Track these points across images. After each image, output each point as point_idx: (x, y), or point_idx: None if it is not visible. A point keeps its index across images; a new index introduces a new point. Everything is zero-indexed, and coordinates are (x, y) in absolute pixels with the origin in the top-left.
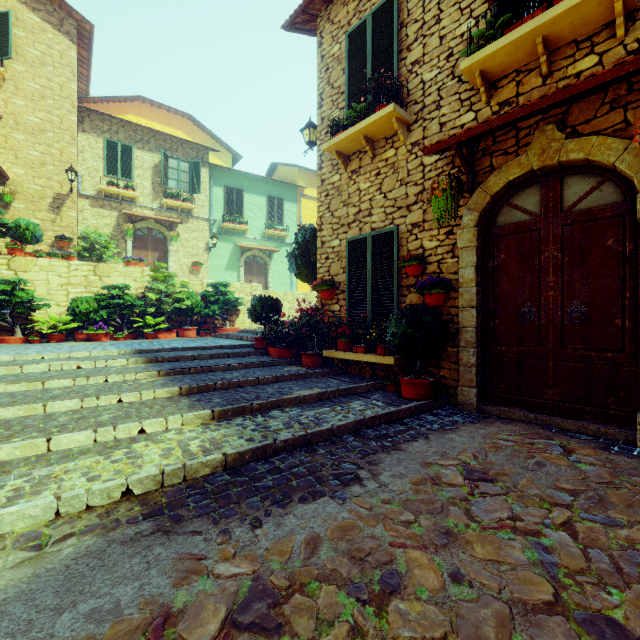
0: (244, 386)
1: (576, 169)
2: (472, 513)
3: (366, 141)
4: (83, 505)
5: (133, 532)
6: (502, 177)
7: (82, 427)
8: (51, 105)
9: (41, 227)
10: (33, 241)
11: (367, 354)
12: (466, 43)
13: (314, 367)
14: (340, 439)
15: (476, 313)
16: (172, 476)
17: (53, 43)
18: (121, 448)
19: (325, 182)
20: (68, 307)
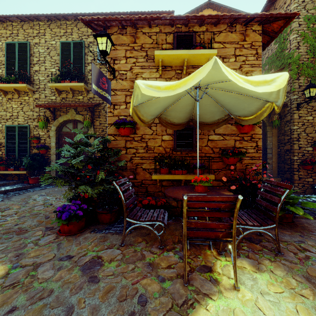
0: None
1: (80, 121)
2: (35, 200)
3: (15, 90)
4: None
5: None
6: (62, 119)
7: None
8: None
9: None
10: None
11: (15, 171)
12: (53, 75)
13: None
14: None
15: (56, 156)
16: None
17: None
18: None
19: None
20: None
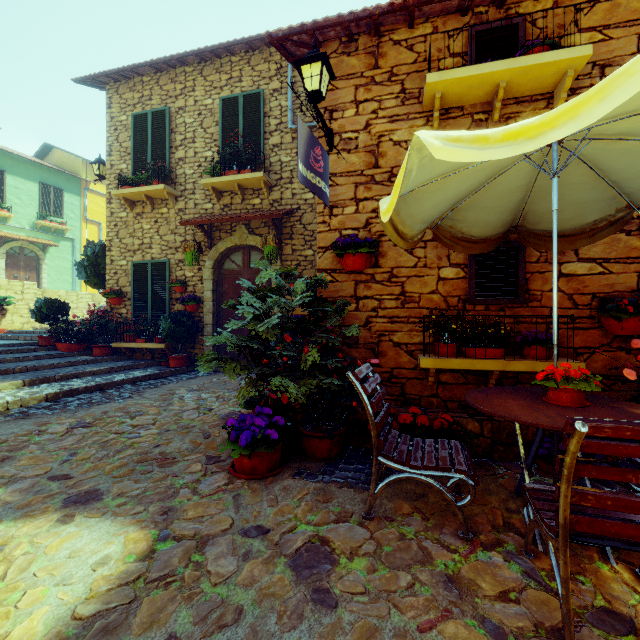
0: (41, 370)
1: (255, 248)
2: (183, 398)
3: (147, 198)
4: None
5: (3, 420)
6: (224, 245)
7: None
8: None
9: None
10: None
11: (147, 343)
12: (208, 163)
13: (104, 356)
14: (123, 386)
15: (213, 316)
16: (14, 404)
17: None
18: None
19: (114, 215)
20: None
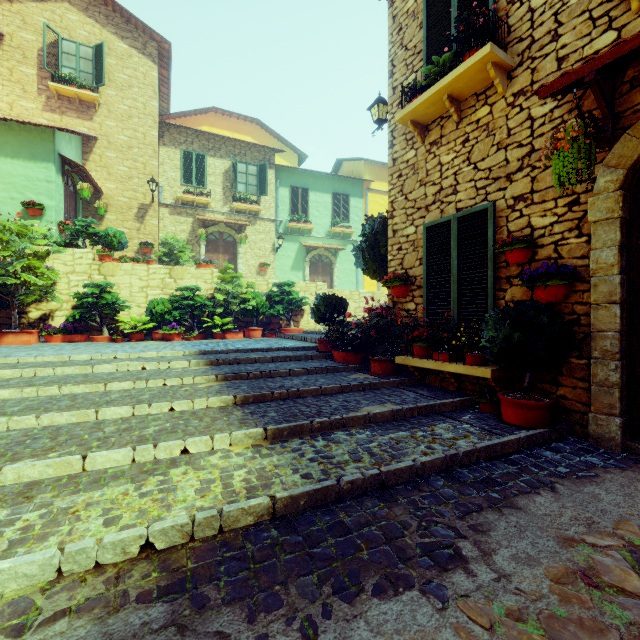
0: (304, 396)
1: None
2: None
3: (450, 102)
4: (91, 562)
5: (139, 621)
6: None
7: (123, 442)
8: (136, 123)
9: (128, 235)
10: (119, 248)
11: (452, 363)
12: None
13: (384, 375)
14: (425, 482)
15: (620, 311)
16: (204, 526)
17: (138, 66)
18: (157, 474)
19: (397, 161)
20: (146, 308)
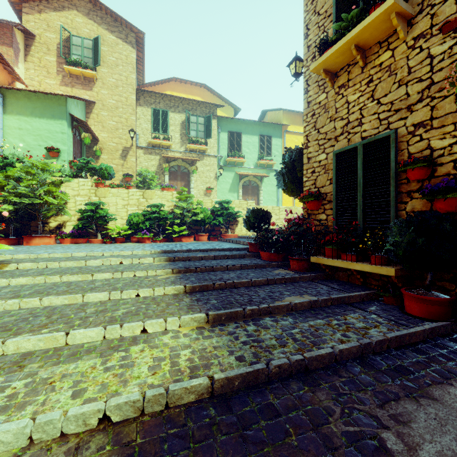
0: (238, 287)
1: None
2: None
3: (357, 50)
4: (57, 432)
5: None
6: None
7: (97, 322)
8: (121, 91)
9: (116, 169)
10: (109, 178)
11: (359, 263)
12: None
13: (301, 271)
14: (344, 367)
15: None
16: (153, 402)
17: (122, 51)
18: (120, 350)
19: (311, 103)
20: (127, 220)
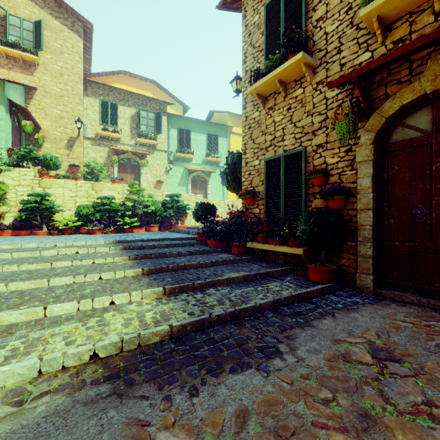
0: (189, 268)
1: None
2: (386, 394)
3: (280, 84)
4: (60, 366)
5: (94, 393)
6: (396, 102)
7: (70, 298)
8: (67, 79)
9: (60, 159)
10: (54, 168)
11: (281, 246)
12: None
13: (240, 255)
14: (262, 315)
15: (372, 214)
16: (129, 343)
17: (68, 38)
18: (95, 316)
19: (248, 118)
20: (75, 211)
